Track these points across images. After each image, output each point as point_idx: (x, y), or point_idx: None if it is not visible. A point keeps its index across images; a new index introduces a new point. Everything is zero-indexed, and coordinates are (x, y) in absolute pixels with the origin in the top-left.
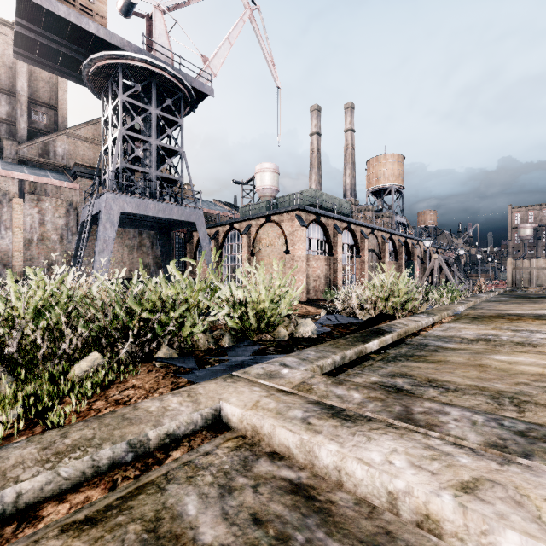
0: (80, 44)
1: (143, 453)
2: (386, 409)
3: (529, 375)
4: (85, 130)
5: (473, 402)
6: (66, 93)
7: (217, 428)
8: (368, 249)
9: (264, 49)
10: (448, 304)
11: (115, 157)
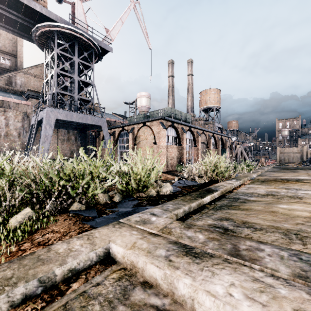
0: (30, 17)
1: (51, 286)
2: (221, 246)
3: (302, 218)
4: (35, 70)
5: (273, 237)
6: (22, 47)
7: (107, 262)
8: (201, 142)
9: (142, 26)
10: (247, 173)
11: (52, 86)
